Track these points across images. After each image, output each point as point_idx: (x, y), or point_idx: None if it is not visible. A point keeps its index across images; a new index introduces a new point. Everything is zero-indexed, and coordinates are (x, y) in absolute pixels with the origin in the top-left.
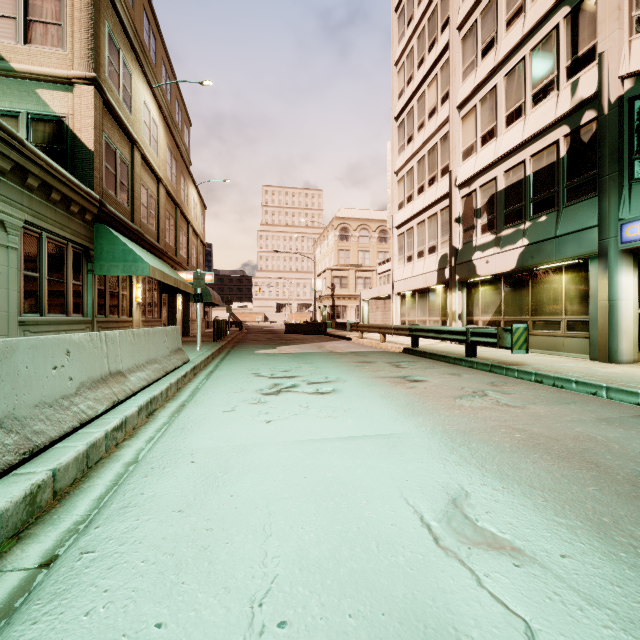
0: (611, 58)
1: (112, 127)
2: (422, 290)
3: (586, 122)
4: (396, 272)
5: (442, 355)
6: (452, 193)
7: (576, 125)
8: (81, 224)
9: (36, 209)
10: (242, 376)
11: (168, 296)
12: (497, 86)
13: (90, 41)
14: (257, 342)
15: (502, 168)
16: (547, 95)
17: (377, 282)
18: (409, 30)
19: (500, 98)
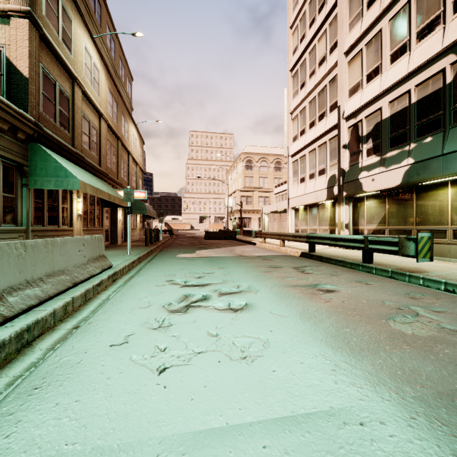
0: None
1: (51, 62)
2: (313, 205)
3: None
4: (291, 191)
5: (338, 260)
6: (340, 124)
7: None
8: (13, 141)
9: None
10: (156, 284)
11: (111, 210)
12: (382, 30)
13: None
14: (181, 246)
15: (387, 99)
16: (433, 30)
17: (274, 200)
18: None
19: (385, 40)
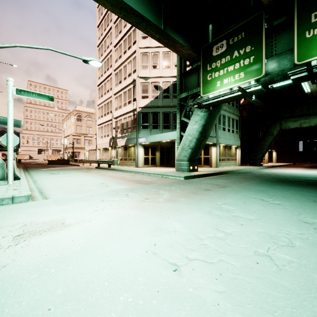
0: (137, 102)
1: None
2: (105, 148)
3: (135, 113)
4: (98, 141)
5: (104, 168)
6: (112, 120)
7: (134, 113)
8: None
9: None
10: (42, 173)
11: None
12: (122, 94)
13: None
14: (36, 167)
15: (123, 117)
16: (130, 103)
17: (95, 142)
18: (102, 58)
19: (122, 98)
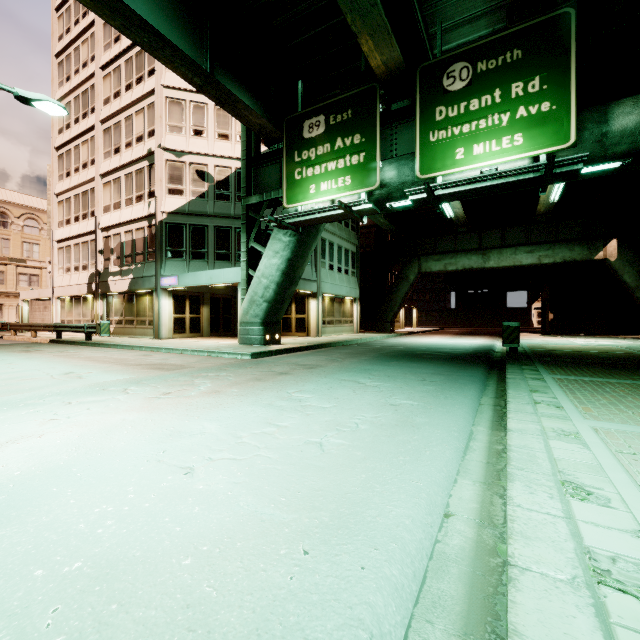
0: (159, 201)
1: None
2: (78, 297)
3: (154, 224)
4: (57, 279)
5: (73, 341)
6: (97, 232)
7: (151, 223)
8: None
9: None
10: None
11: None
12: (121, 178)
13: None
14: None
15: (124, 229)
16: (141, 201)
17: (48, 280)
18: (68, 86)
19: (123, 187)
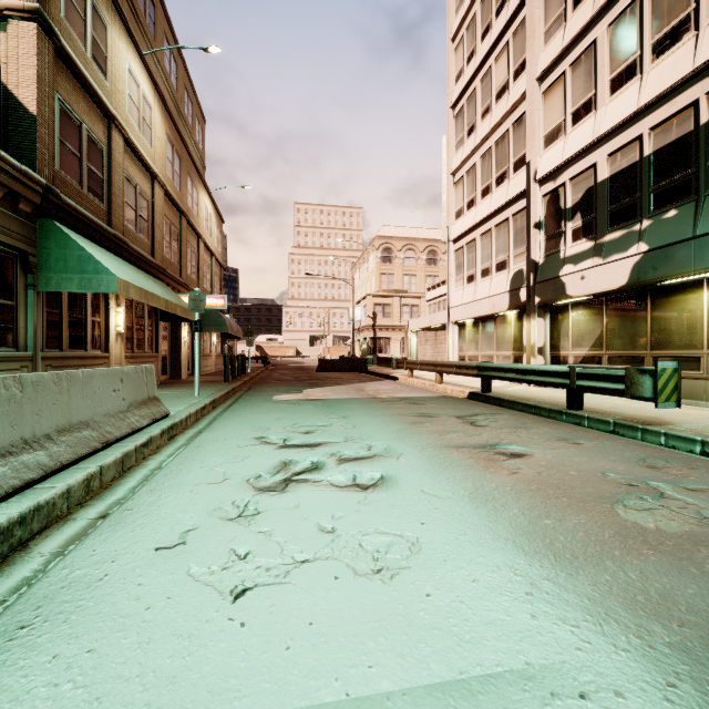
0: None
1: (74, 91)
2: (487, 317)
3: None
4: (453, 296)
5: (529, 404)
6: (530, 191)
7: None
8: (11, 216)
9: None
10: (238, 443)
11: (170, 325)
12: (597, 41)
13: None
14: (280, 383)
15: (605, 150)
16: (678, 39)
17: (426, 310)
18: None
19: (601, 56)
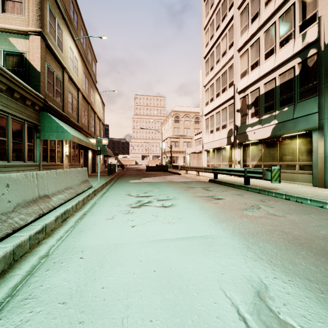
0: (325, 19)
1: (51, 59)
2: (218, 148)
3: (310, 55)
4: (204, 139)
5: (231, 183)
6: (235, 96)
7: (305, 57)
8: (32, 111)
9: (4, 102)
10: (120, 196)
11: (84, 151)
12: (260, 38)
13: (38, 11)
14: (131, 176)
15: (262, 82)
16: (288, 41)
17: (194, 144)
18: (211, 10)
19: (261, 44)
